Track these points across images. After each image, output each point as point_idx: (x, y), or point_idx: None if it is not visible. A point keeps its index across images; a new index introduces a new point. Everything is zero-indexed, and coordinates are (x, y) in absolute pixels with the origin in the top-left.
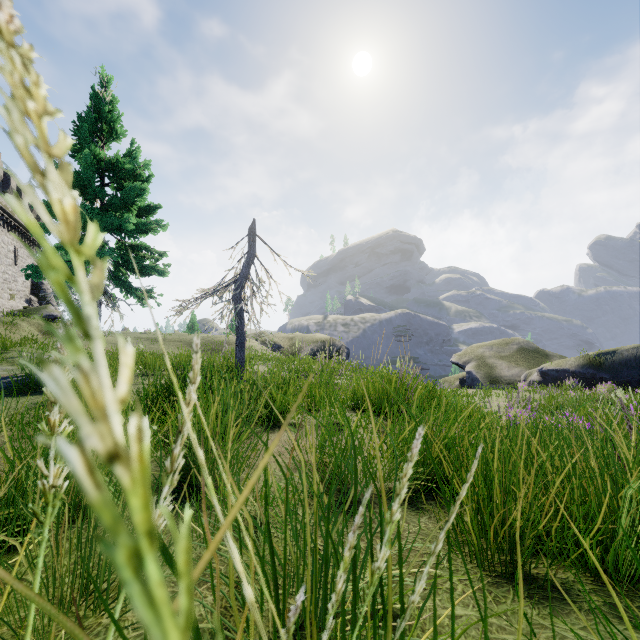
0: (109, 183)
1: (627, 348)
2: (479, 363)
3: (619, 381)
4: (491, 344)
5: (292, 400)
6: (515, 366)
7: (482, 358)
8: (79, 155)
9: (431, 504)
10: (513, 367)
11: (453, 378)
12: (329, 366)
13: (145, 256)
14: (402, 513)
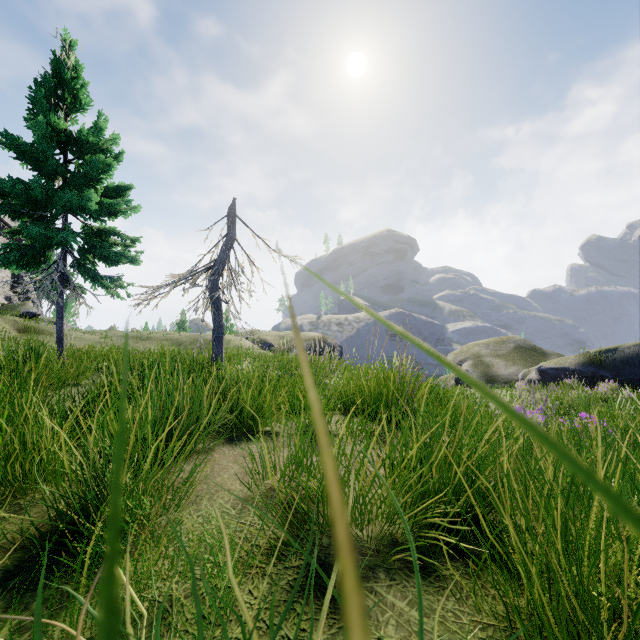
0: (72, 159)
1: (629, 345)
2: (475, 362)
3: (621, 379)
4: (487, 342)
5: (267, 402)
6: (512, 365)
7: (478, 357)
8: (32, 122)
9: (458, 568)
10: (510, 366)
11: (449, 377)
12: (319, 363)
13: (115, 242)
14: (414, 590)
